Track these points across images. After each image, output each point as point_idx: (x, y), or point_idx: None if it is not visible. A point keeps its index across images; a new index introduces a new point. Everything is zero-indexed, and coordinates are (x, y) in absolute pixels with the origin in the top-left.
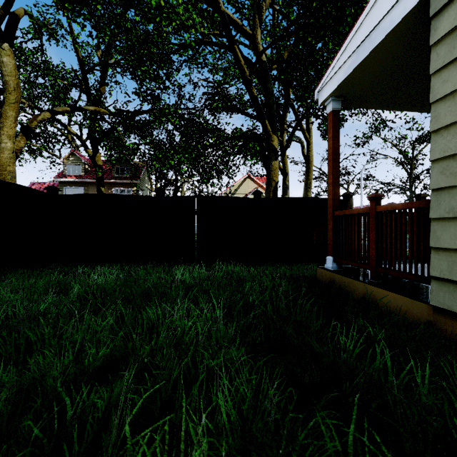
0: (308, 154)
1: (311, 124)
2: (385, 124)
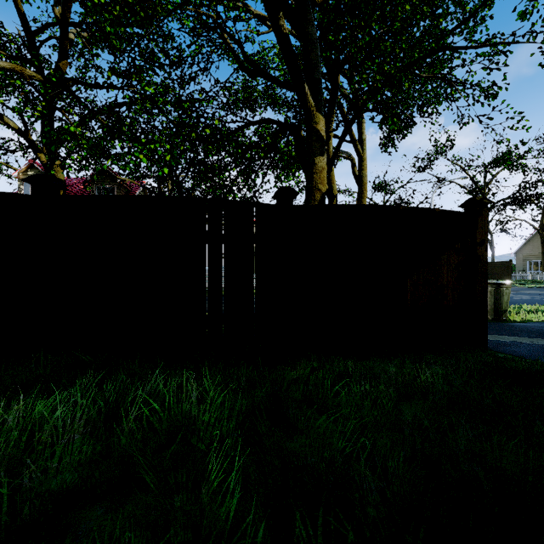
0: (361, 174)
1: (365, 134)
2: (479, 120)
